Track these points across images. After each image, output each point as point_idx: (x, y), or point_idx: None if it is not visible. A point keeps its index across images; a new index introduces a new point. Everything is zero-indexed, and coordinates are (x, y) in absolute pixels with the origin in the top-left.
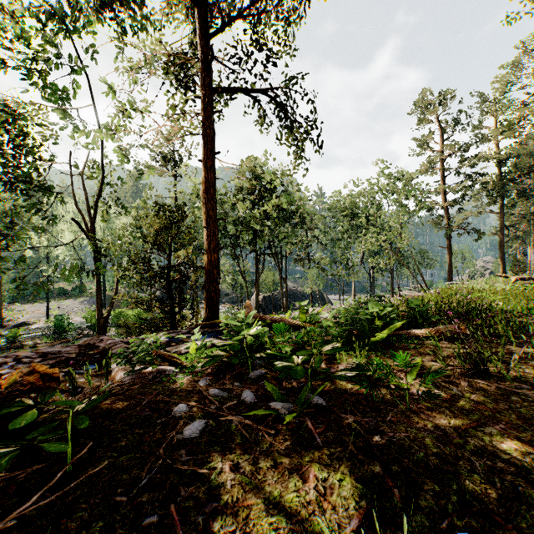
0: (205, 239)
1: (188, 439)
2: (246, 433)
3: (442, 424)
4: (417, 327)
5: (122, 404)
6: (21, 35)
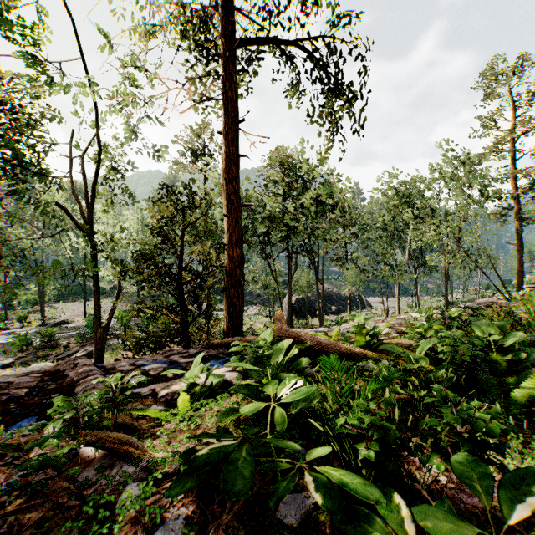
0: (226, 231)
1: None
2: None
3: None
4: None
5: None
6: None
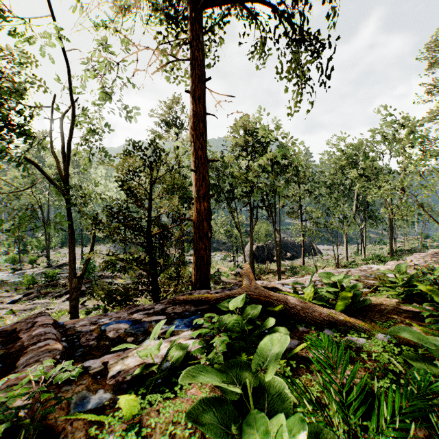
0: (194, 185)
1: None
2: None
3: None
4: None
5: None
6: None
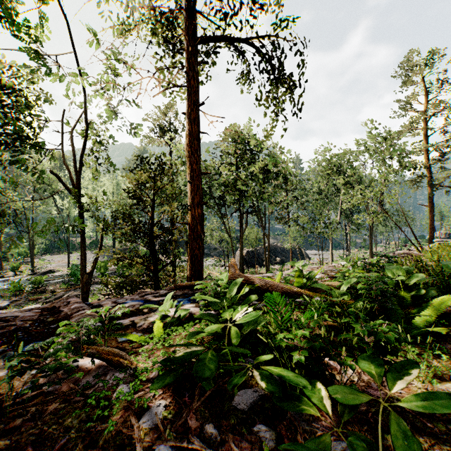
0: (189, 194)
1: None
2: None
3: None
4: None
5: None
6: None
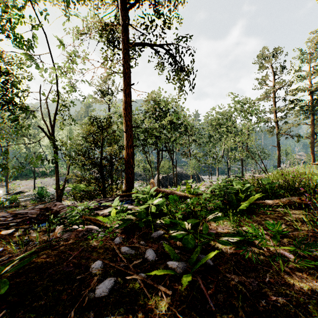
0: (125, 140)
1: (98, 298)
2: (148, 292)
3: (316, 287)
4: (268, 198)
5: (54, 258)
6: (0, 1)
